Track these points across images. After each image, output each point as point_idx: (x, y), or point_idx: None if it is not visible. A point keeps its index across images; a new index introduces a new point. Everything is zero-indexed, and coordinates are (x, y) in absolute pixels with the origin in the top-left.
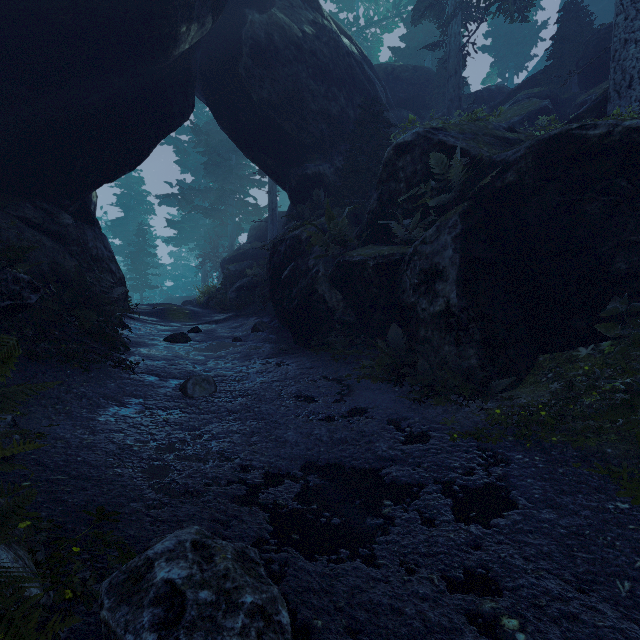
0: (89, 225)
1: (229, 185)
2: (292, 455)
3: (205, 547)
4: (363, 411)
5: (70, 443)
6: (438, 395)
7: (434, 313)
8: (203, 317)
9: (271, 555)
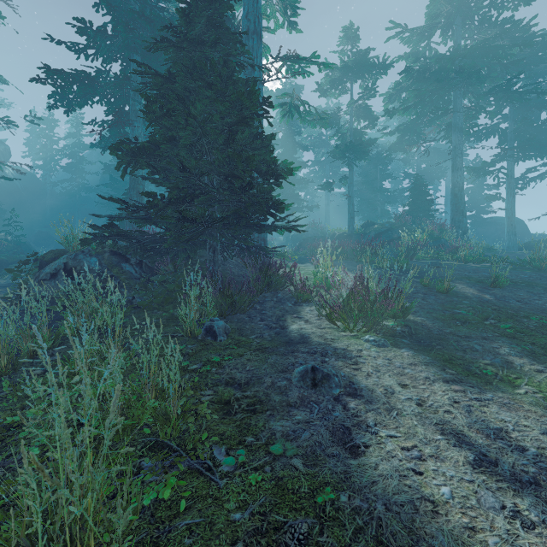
0: None
1: None
2: None
3: None
4: None
5: None
6: None
7: None
8: None
9: None
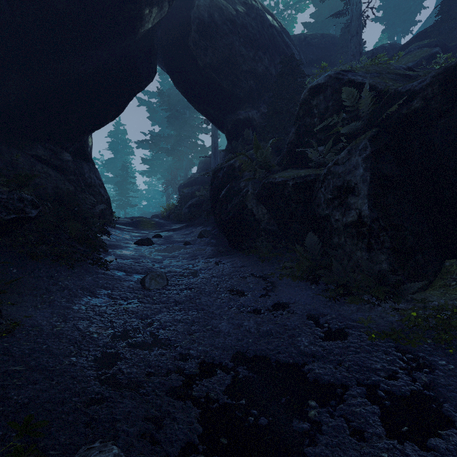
0: (86, 162)
1: (184, 132)
2: (224, 345)
3: None
4: (285, 306)
5: (43, 330)
6: (352, 294)
7: (347, 223)
8: (165, 226)
9: None
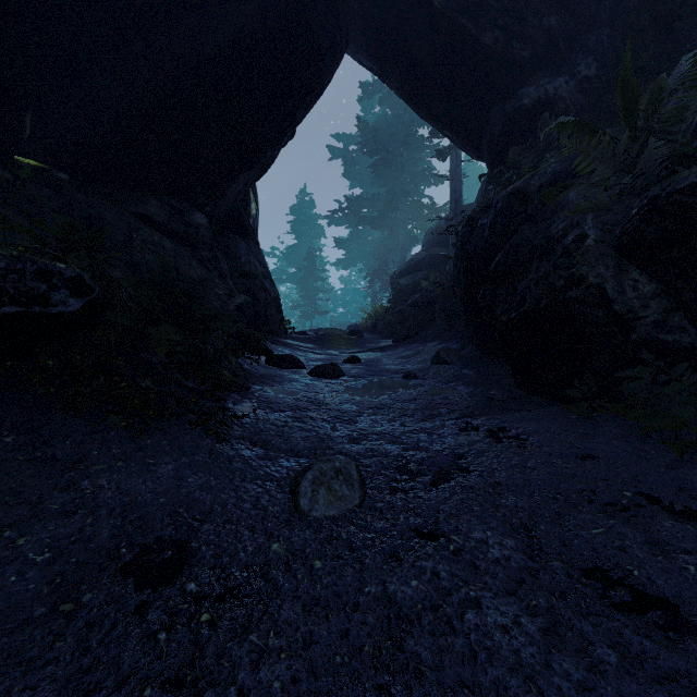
0: (243, 238)
1: (400, 187)
2: None
3: None
4: None
5: None
6: None
7: None
8: (367, 343)
9: None
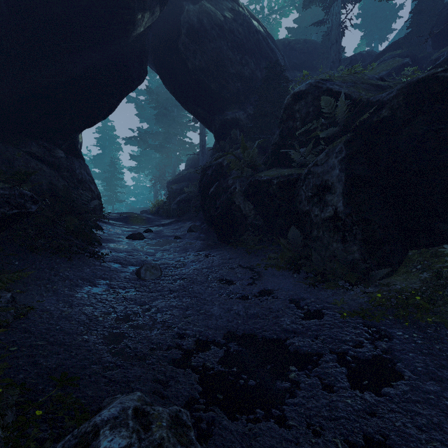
0: (76, 158)
1: (172, 130)
2: (217, 326)
3: (144, 414)
4: (270, 292)
5: (53, 314)
6: (328, 281)
7: (324, 218)
8: (154, 222)
9: (200, 414)
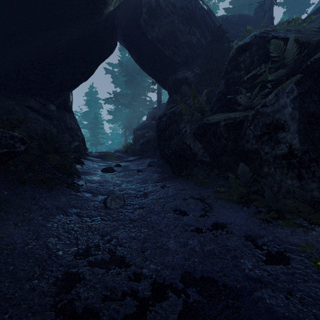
0: (67, 112)
1: (137, 91)
2: (173, 263)
3: None
4: (223, 226)
5: (15, 248)
6: (285, 218)
7: (276, 155)
8: (123, 158)
9: None
